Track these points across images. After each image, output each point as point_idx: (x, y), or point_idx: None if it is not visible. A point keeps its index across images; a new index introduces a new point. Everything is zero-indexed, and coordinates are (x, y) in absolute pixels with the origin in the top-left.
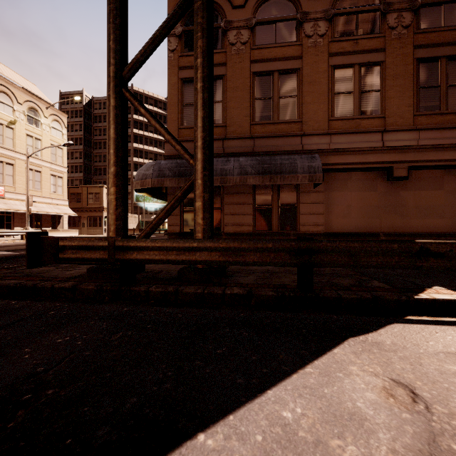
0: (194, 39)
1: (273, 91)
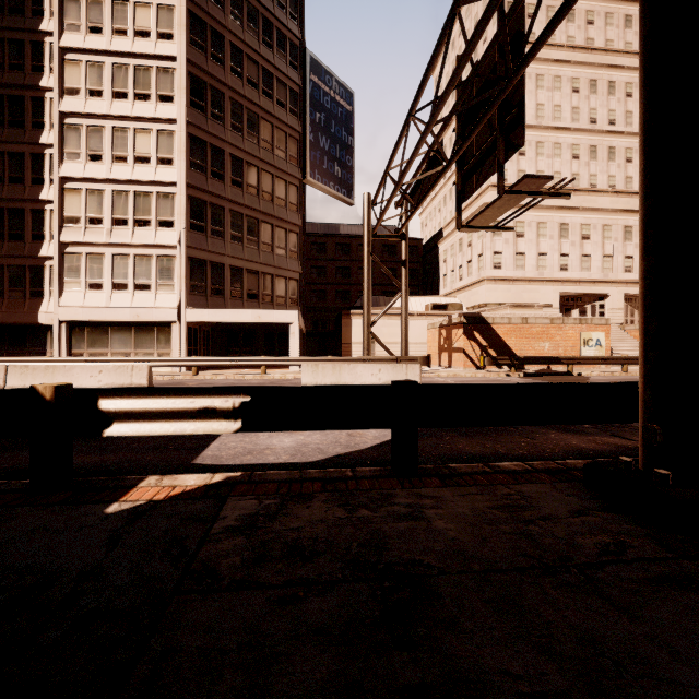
0: None
1: None
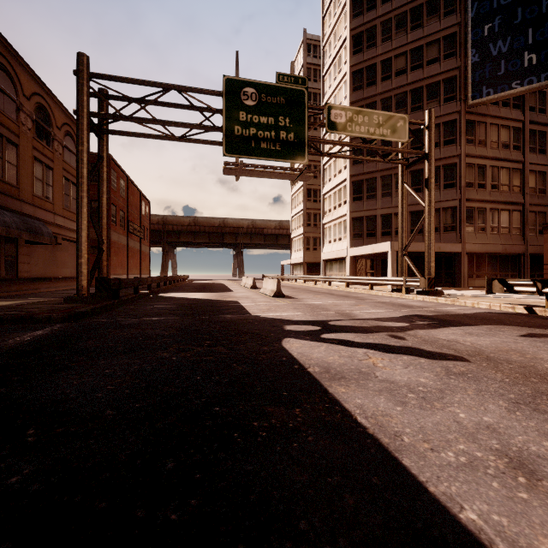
0: (104, 183)
1: (3, 153)
